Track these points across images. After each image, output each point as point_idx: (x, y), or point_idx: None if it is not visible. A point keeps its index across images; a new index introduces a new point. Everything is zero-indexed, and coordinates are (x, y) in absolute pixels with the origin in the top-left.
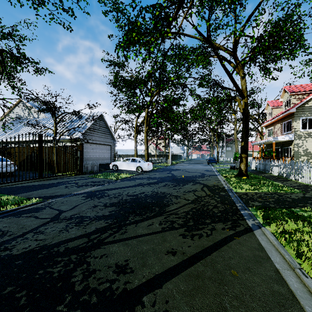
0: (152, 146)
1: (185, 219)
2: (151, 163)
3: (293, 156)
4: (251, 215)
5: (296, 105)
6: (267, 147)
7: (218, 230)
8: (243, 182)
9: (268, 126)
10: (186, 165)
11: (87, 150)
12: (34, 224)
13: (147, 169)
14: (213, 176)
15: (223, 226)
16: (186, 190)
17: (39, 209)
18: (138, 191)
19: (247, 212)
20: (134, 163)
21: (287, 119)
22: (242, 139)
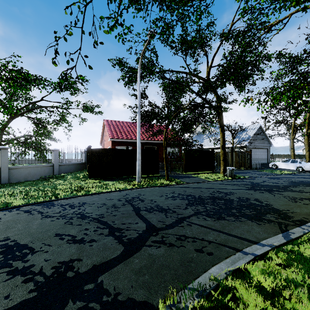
0: None
1: None
2: None
3: None
4: None
5: None
6: None
7: None
8: None
9: None
10: None
11: None
12: (259, 182)
13: (309, 169)
14: None
15: None
16: None
17: (253, 179)
18: (302, 180)
19: None
20: (294, 164)
21: None
22: None
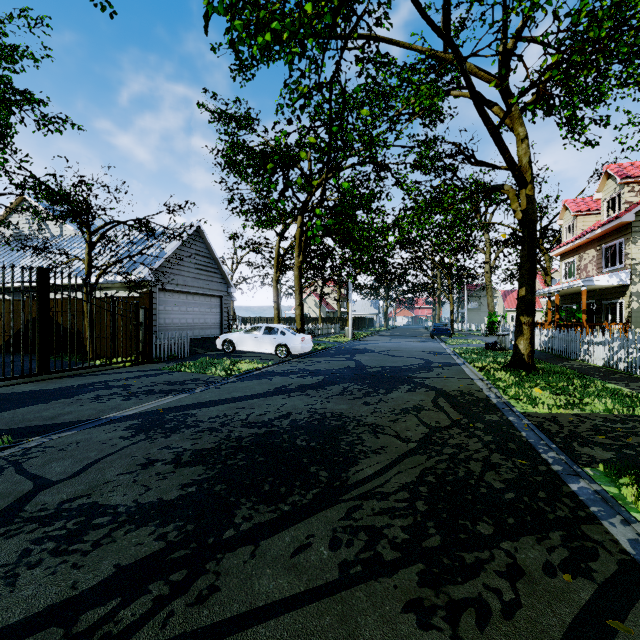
0: (313, 300)
1: (410, 518)
2: (309, 336)
3: (628, 321)
4: (606, 499)
5: (636, 206)
6: (564, 302)
7: (534, 579)
8: (532, 384)
9: (566, 254)
10: (386, 341)
11: (164, 307)
12: None
13: (300, 351)
14: (453, 368)
15: (543, 557)
16: (398, 408)
17: None
18: (275, 411)
19: (589, 486)
20: (272, 337)
21: (614, 239)
22: (521, 280)
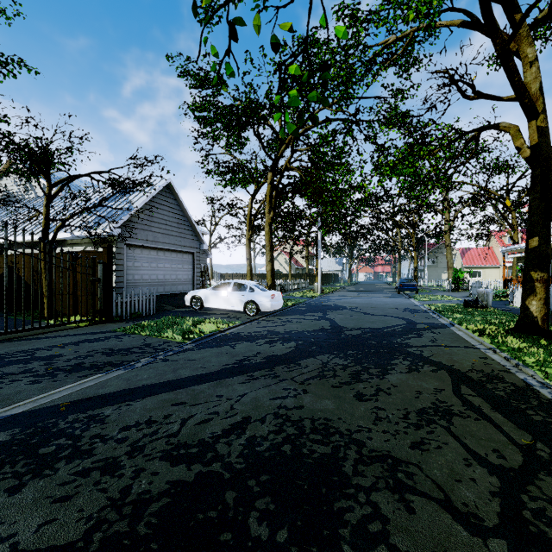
0: (283, 257)
1: None
2: (279, 292)
3: None
4: None
5: None
6: None
7: None
8: None
9: None
10: (354, 297)
11: (133, 263)
12: None
13: (270, 309)
14: (443, 330)
15: None
16: (411, 410)
17: None
18: (226, 414)
19: None
20: (240, 293)
21: None
22: (532, 229)
